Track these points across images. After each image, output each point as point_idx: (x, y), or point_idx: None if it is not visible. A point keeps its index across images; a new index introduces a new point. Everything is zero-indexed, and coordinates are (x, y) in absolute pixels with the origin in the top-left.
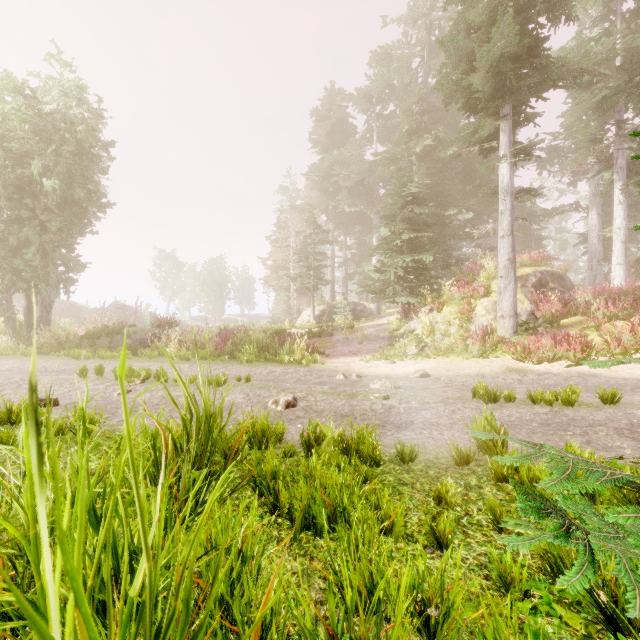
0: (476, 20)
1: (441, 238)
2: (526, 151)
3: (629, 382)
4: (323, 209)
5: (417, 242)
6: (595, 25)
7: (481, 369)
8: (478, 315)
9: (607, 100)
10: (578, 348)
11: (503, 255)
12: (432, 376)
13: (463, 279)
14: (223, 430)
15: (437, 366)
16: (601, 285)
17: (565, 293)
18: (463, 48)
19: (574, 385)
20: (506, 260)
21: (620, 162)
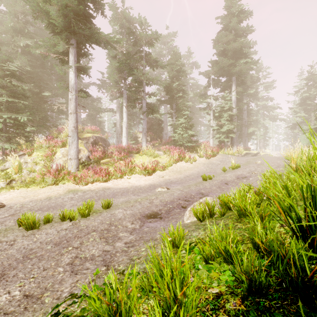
0: None
1: (42, 109)
2: (84, 70)
3: (121, 190)
4: None
5: (15, 105)
6: (117, 34)
7: (51, 193)
8: (57, 158)
9: (121, 68)
10: (104, 175)
11: (71, 124)
12: (7, 205)
13: (53, 135)
14: None
15: (18, 195)
16: (119, 145)
17: (106, 147)
18: None
19: (99, 196)
20: (73, 127)
21: (125, 95)
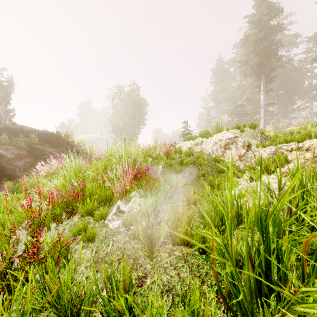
0: (248, 53)
1: None
2: (270, 89)
3: None
4: (216, 108)
5: (240, 121)
6: None
7: None
8: None
9: None
10: None
11: (261, 125)
12: None
13: None
14: None
15: None
16: None
17: None
18: (245, 61)
19: None
20: (262, 127)
21: None
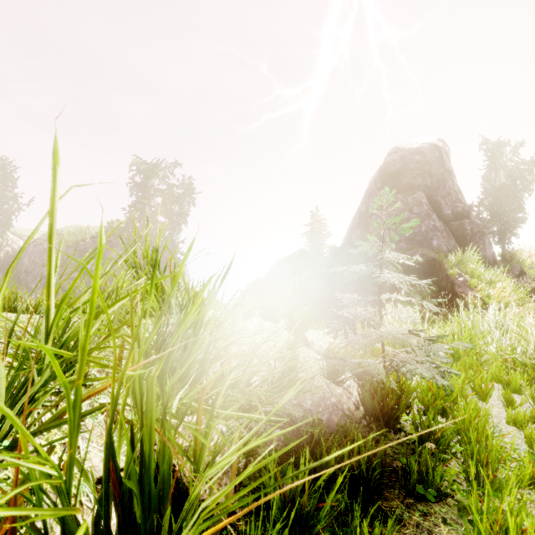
0: None
1: None
2: None
3: None
4: None
5: None
6: None
7: None
8: None
9: None
10: None
11: None
12: None
13: None
14: None
15: None
16: None
17: None
18: None
19: None
20: None
21: None
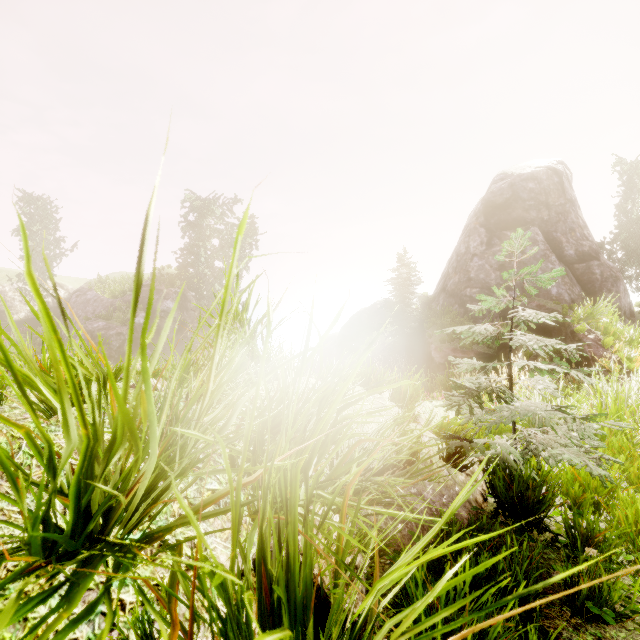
0: None
1: None
2: None
3: None
4: None
5: None
6: None
7: None
8: None
9: None
10: None
11: None
12: None
13: None
14: None
15: None
16: None
17: None
18: None
19: None
20: None
21: None
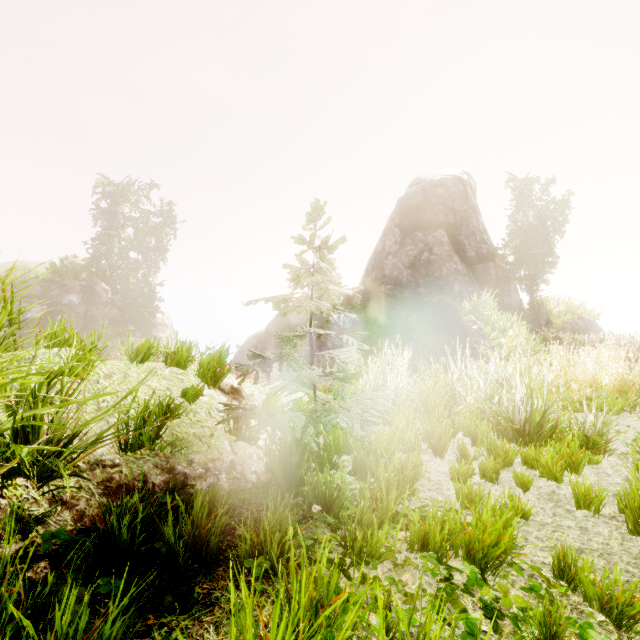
0: None
1: None
2: None
3: None
4: None
5: None
6: None
7: None
8: None
9: None
10: None
11: None
12: None
13: None
14: (552, 409)
15: None
16: None
17: None
18: None
19: None
20: None
21: None
